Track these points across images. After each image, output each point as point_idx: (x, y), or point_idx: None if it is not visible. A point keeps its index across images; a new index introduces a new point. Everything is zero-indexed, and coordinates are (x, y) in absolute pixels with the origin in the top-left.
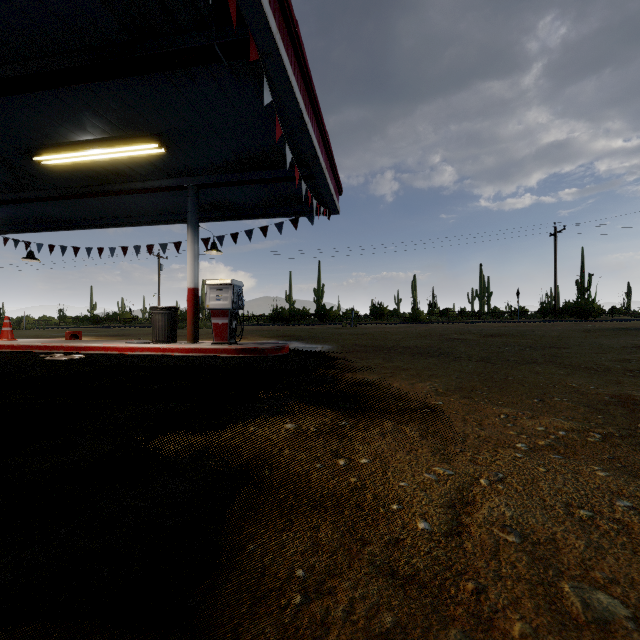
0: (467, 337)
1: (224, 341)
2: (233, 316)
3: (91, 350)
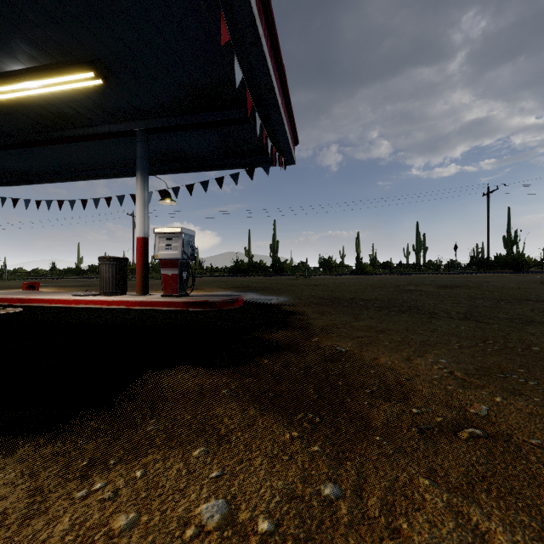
0: (423, 288)
1: (174, 293)
2: (184, 267)
3: (35, 302)
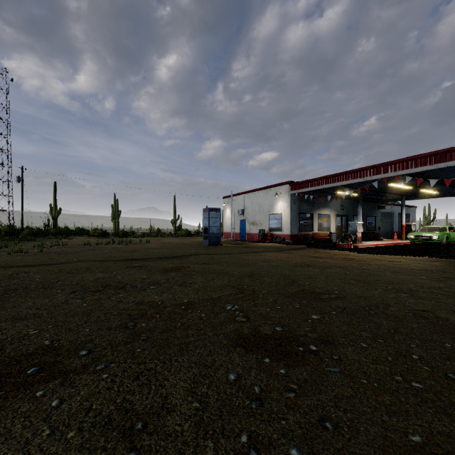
0: None
1: None
2: None
3: None
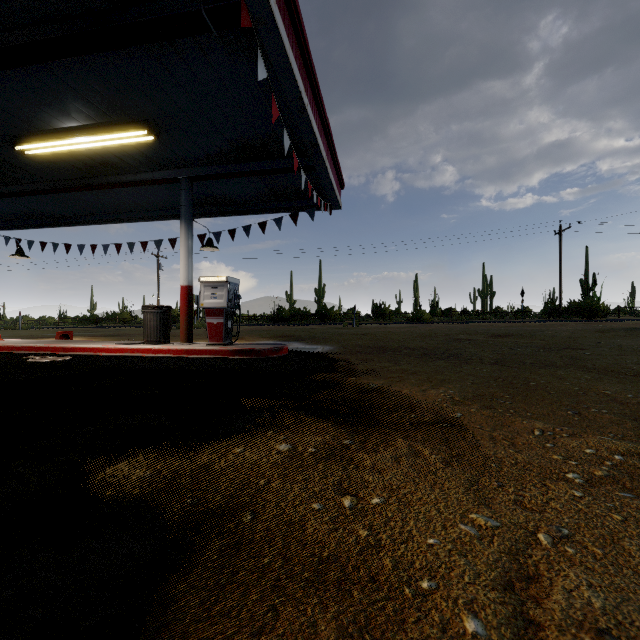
0: (474, 337)
1: (219, 342)
2: (229, 315)
3: (79, 351)
